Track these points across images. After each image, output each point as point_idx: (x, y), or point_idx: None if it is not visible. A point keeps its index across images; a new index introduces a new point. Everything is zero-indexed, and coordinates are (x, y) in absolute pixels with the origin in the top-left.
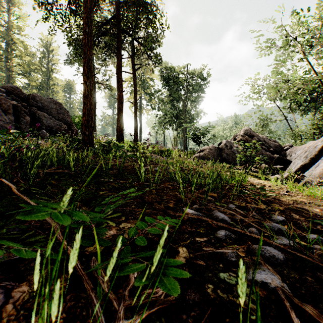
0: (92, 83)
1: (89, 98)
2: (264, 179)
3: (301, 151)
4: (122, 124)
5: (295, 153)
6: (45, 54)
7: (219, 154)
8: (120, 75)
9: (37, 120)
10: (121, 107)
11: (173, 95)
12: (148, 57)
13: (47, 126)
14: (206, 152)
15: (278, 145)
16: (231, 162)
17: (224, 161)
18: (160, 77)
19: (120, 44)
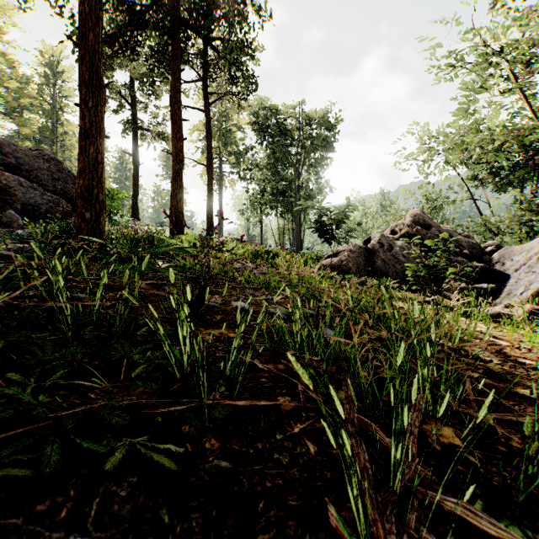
0: (100, 104)
1: (92, 136)
2: (486, 322)
3: (522, 255)
4: (182, 202)
5: (512, 260)
6: (49, 79)
7: (369, 261)
8: (178, 109)
9: (4, 192)
10: (180, 169)
11: (278, 154)
12: (232, 78)
13: (26, 203)
14: (344, 257)
15: (475, 244)
16: (393, 276)
17: (378, 275)
18: (255, 122)
19: (177, 50)
